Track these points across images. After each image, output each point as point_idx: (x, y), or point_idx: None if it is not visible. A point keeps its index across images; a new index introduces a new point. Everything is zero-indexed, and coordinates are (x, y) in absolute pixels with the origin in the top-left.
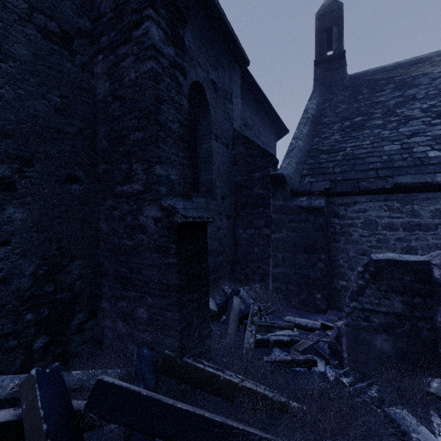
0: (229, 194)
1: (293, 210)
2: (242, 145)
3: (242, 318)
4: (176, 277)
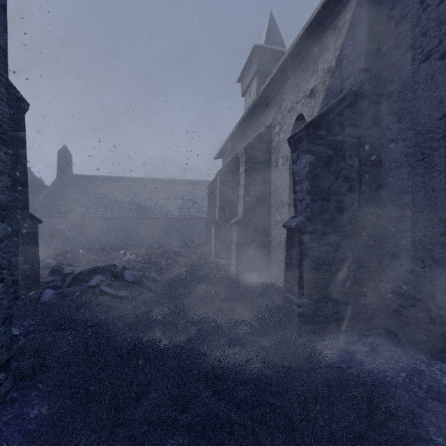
0: None
1: None
2: None
3: None
4: None
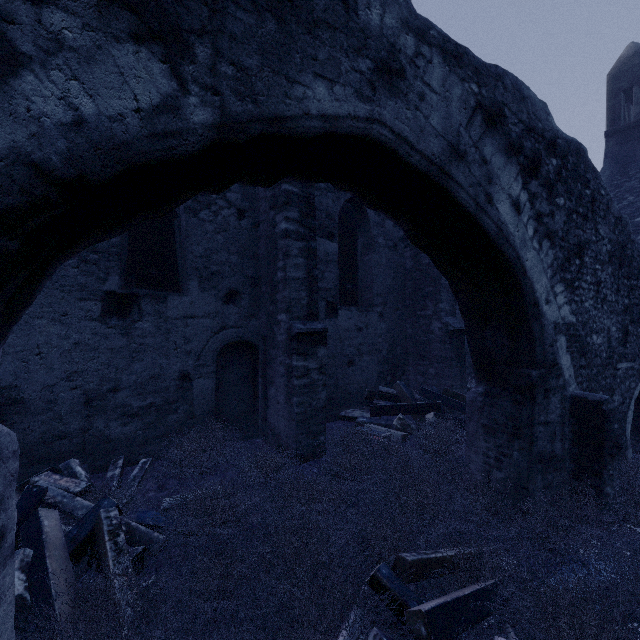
0: None
1: None
2: None
3: None
4: (450, 354)
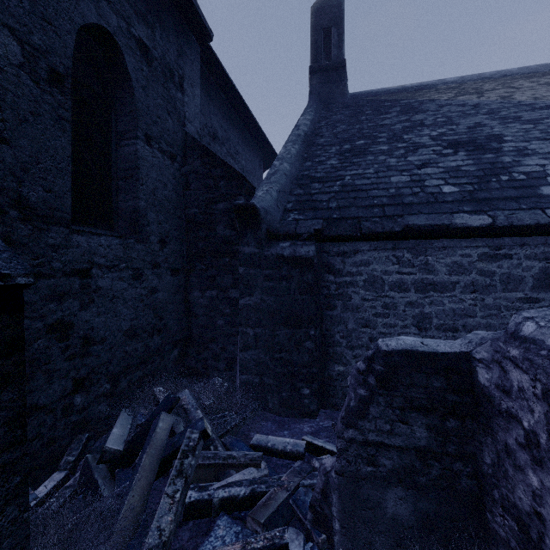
0: (176, 235)
1: (270, 261)
2: (198, 158)
3: (172, 456)
4: None
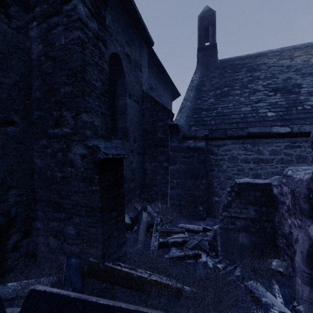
0: (139, 137)
1: (184, 149)
2: (148, 102)
3: (149, 227)
4: (99, 200)
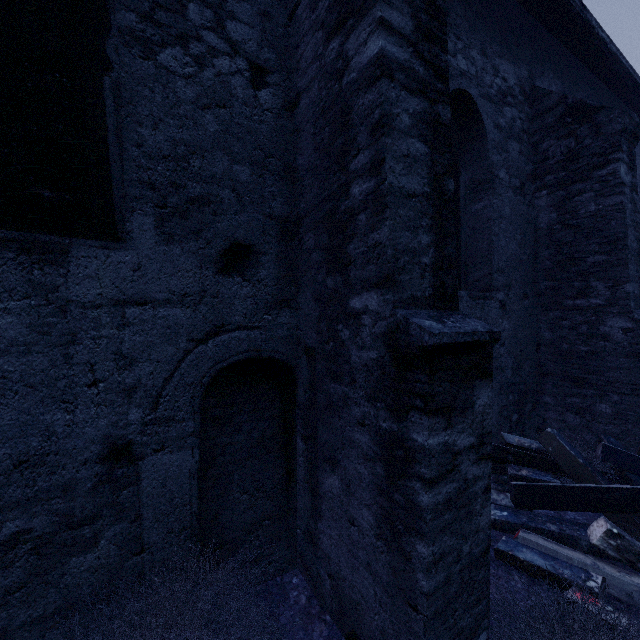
0: None
1: None
2: None
3: None
4: None
